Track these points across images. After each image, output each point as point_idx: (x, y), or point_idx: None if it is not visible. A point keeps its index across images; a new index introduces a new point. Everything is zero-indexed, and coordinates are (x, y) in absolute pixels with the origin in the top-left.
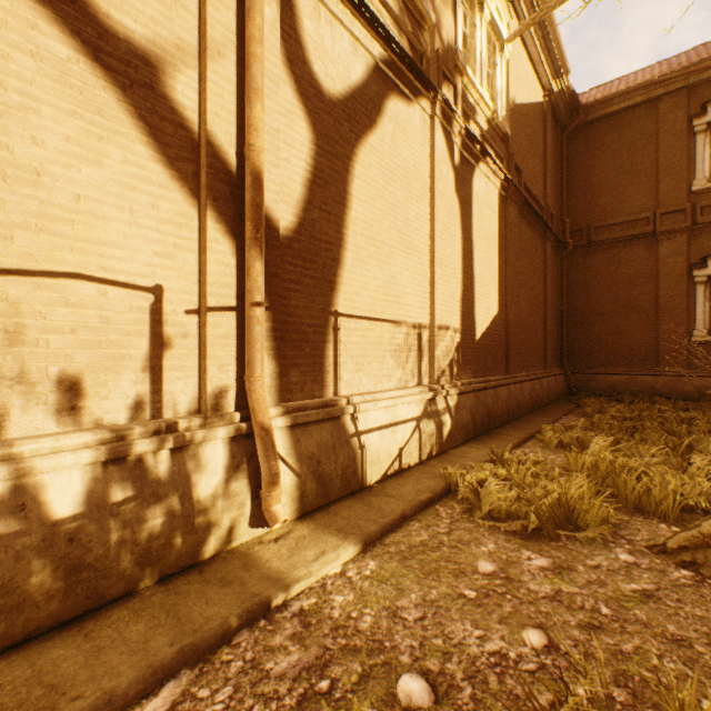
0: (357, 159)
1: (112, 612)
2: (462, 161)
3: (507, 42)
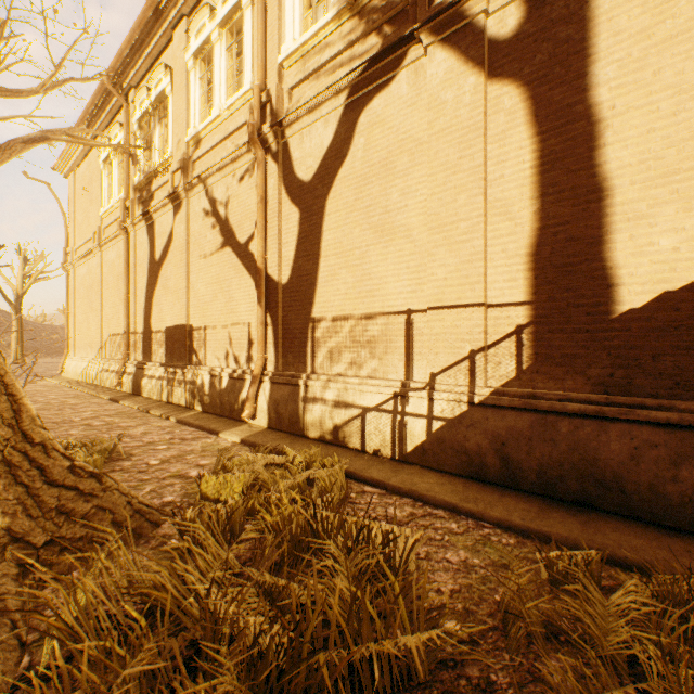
0: (329, 201)
1: (222, 418)
2: (539, 2)
3: None
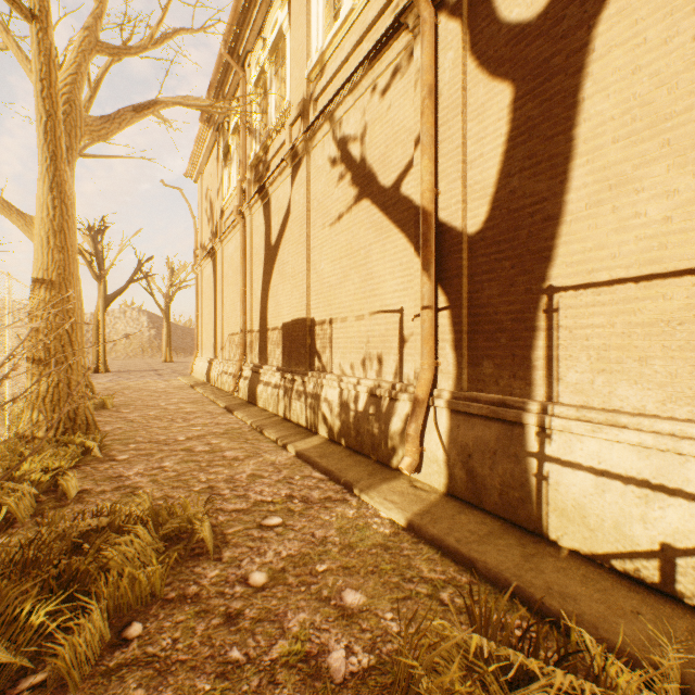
0: (600, 28)
1: (359, 457)
2: None
3: None
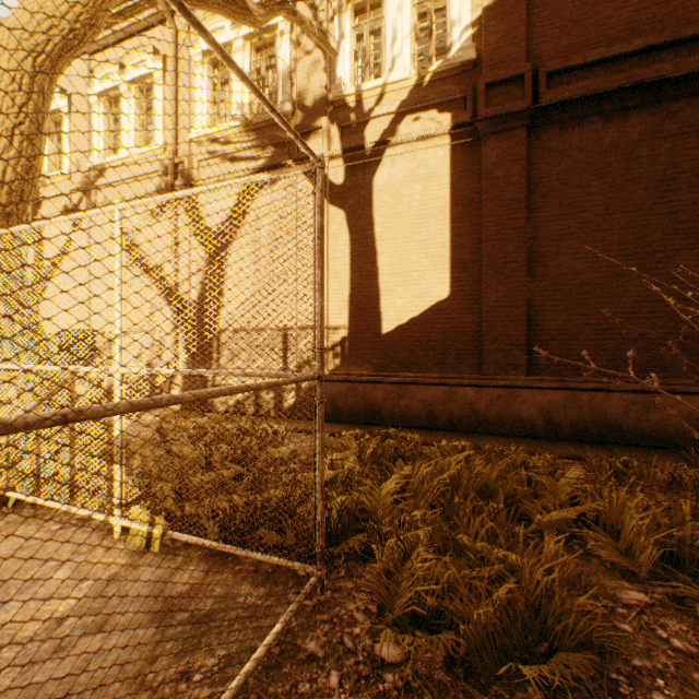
0: (231, 249)
1: None
2: (352, 172)
3: (334, 58)
